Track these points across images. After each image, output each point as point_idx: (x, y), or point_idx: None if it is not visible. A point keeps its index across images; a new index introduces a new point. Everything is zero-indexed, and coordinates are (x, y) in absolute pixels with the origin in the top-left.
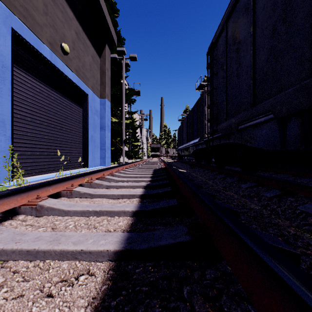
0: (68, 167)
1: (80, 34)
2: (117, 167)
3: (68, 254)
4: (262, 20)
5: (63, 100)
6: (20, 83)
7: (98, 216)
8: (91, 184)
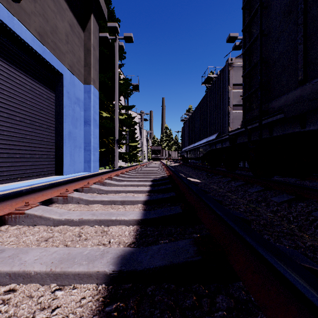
0: (26, 176)
1: None
2: (88, 179)
3: None
4: None
5: (16, 75)
6: None
7: None
8: None
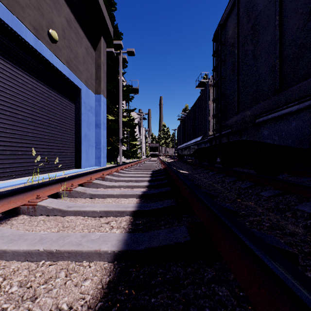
0: (58, 168)
1: (72, 23)
2: (110, 169)
3: None
4: None
5: (52, 94)
6: None
7: (54, 261)
8: (71, 192)
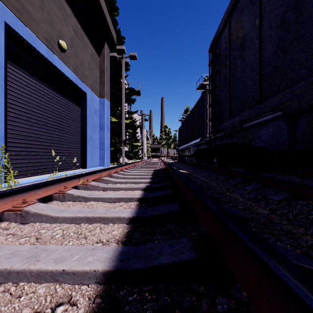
0: (66, 168)
1: (78, 32)
2: (115, 168)
3: (47, 275)
4: (269, 11)
5: (61, 99)
6: (14, 80)
7: (90, 223)
8: (87, 186)
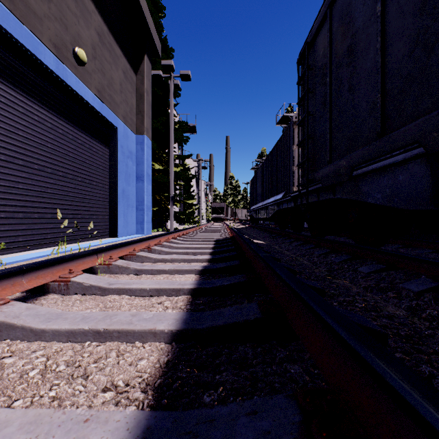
0: (86, 237)
1: (105, 37)
2: (158, 238)
3: None
4: None
5: (78, 135)
6: (5, 105)
7: (101, 342)
8: (109, 267)
